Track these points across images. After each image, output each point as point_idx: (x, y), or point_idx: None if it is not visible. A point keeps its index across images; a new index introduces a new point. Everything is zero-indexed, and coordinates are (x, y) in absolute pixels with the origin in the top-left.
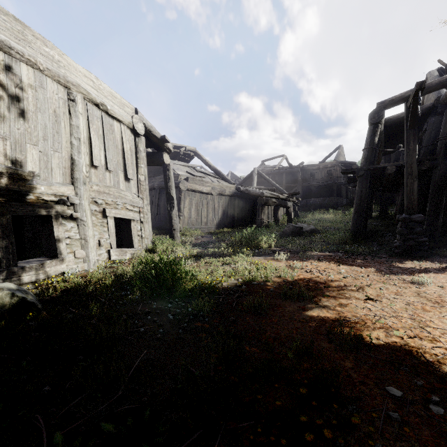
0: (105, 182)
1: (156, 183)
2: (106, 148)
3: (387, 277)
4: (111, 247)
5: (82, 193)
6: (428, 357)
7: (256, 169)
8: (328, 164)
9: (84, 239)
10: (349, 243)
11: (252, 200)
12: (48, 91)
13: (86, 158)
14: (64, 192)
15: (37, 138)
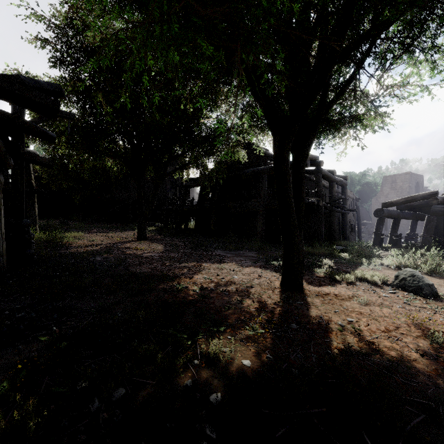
0: None
1: None
2: None
3: None
4: None
5: None
6: None
7: None
8: None
9: None
10: None
11: None
12: None
13: None
14: None
15: None
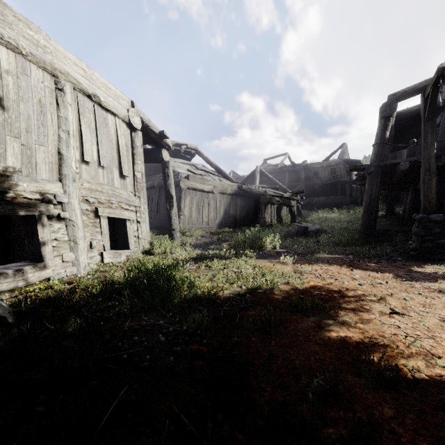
0: (98, 179)
1: (155, 181)
2: (99, 142)
3: (409, 284)
4: (104, 249)
5: (71, 190)
6: None
7: (259, 167)
8: (332, 162)
9: (73, 241)
10: (359, 244)
11: (255, 199)
12: (32, 79)
13: (75, 152)
14: (50, 189)
15: (19, 130)
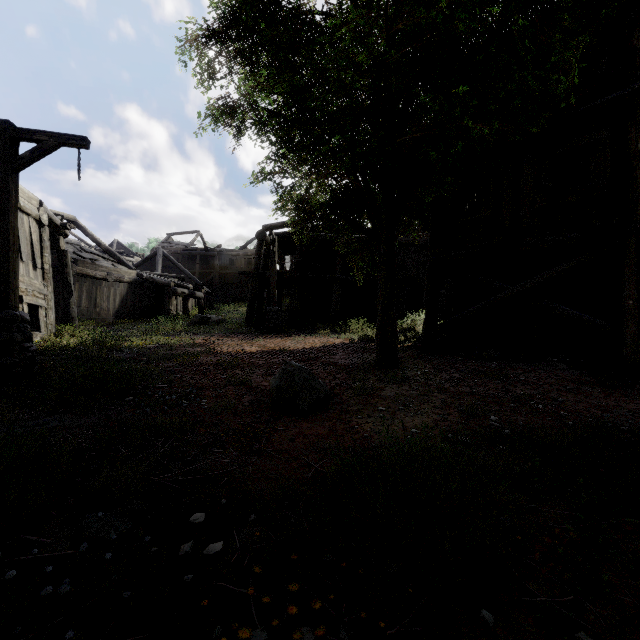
0: (20, 272)
1: None
2: (20, 241)
3: (246, 340)
4: None
5: None
6: (232, 352)
7: (161, 249)
8: (249, 252)
9: None
10: (242, 328)
11: (157, 289)
12: None
13: None
14: None
15: None
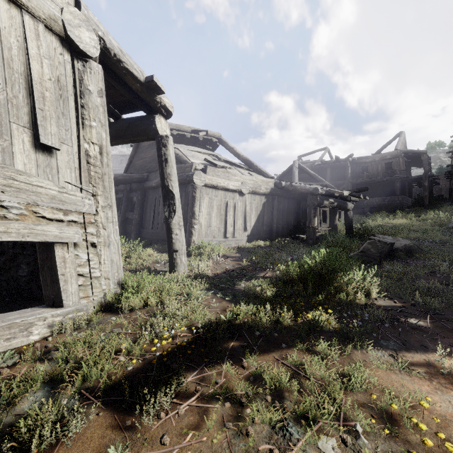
0: None
1: None
2: None
3: None
4: None
5: None
6: None
7: (297, 162)
8: (387, 155)
9: None
10: None
11: (296, 201)
12: None
13: None
14: None
15: None
